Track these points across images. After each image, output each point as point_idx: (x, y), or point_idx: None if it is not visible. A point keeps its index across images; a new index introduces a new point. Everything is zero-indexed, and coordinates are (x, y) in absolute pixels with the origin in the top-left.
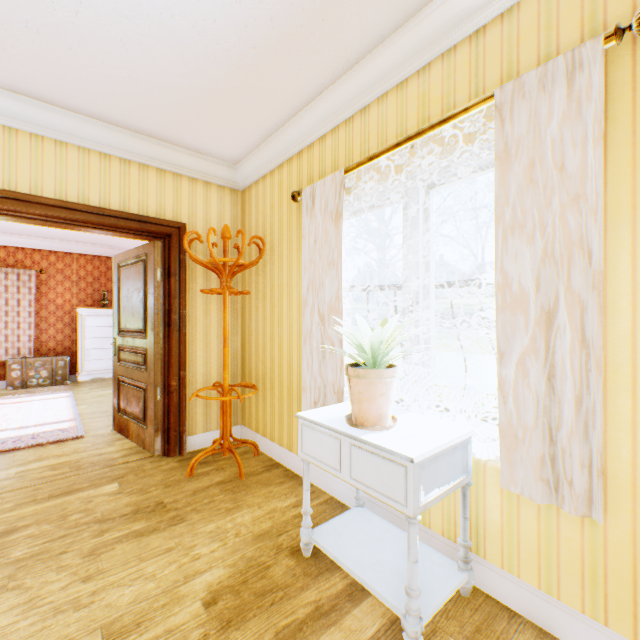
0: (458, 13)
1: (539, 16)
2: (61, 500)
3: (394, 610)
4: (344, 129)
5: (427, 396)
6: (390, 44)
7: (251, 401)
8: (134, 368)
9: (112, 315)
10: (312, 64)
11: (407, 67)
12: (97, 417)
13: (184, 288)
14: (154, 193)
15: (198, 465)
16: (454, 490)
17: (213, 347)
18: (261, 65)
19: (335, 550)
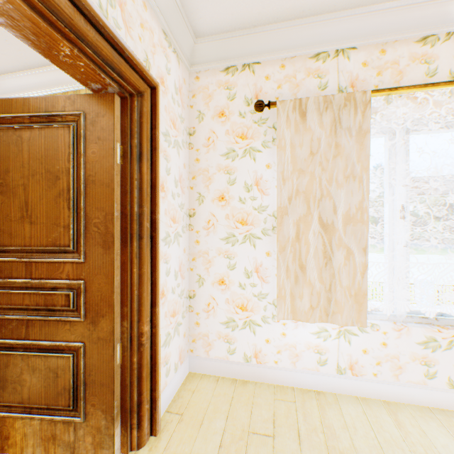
0: (11, 88)
1: None
2: None
3: None
4: None
5: None
6: None
7: None
8: None
9: None
10: None
11: None
12: None
13: None
14: None
15: None
16: None
17: None
18: None
19: None
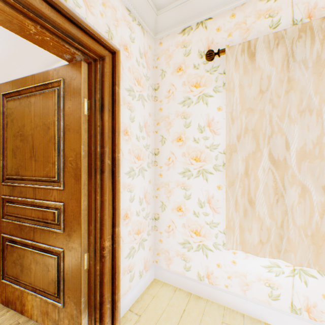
0: None
1: None
2: None
3: None
4: None
5: None
6: None
7: None
8: None
9: None
10: (11, 73)
11: None
12: None
13: None
14: None
15: None
16: None
17: None
18: None
19: None
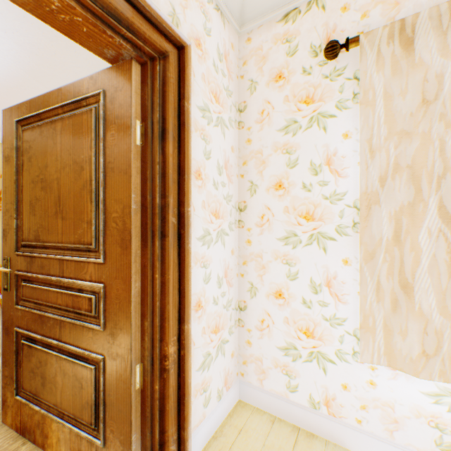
0: None
1: None
2: None
3: None
4: None
5: None
6: None
7: None
8: None
9: None
10: None
11: None
12: None
13: None
14: None
15: None
16: None
17: None
18: (2, 95)
19: None
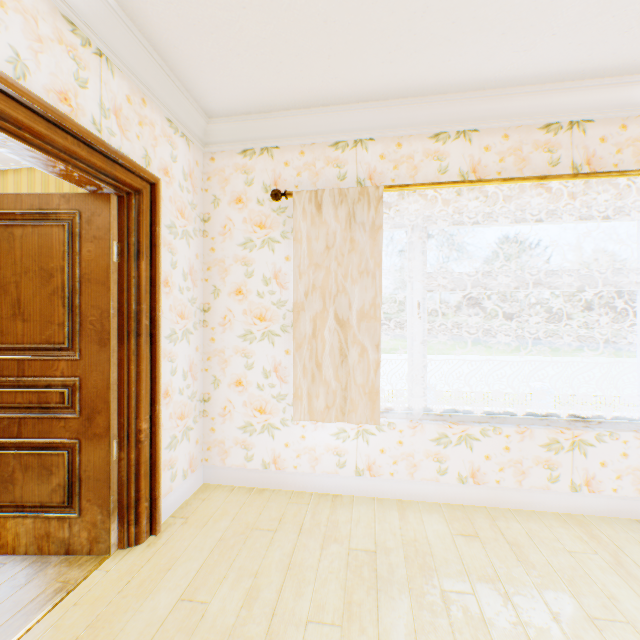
0: None
1: (29, 181)
2: None
3: None
4: None
5: None
6: None
7: None
8: None
9: None
10: None
11: None
12: None
13: None
14: None
15: None
16: None
17: None
18: None
19: None
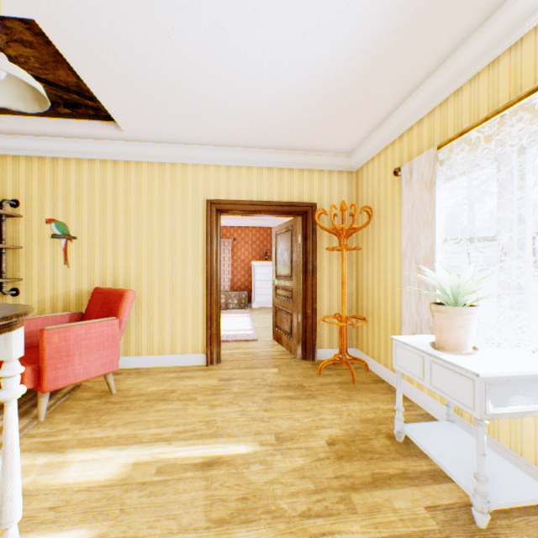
0: None
1: None
2: (250, 370)
3: (465, 490)
4: (438, 111)
5: (522, 338)
6: (478, 35)
7: (362, 330)
8: (284, 300)
9: (270, 266)
10: (407, 72)
11: (497, 48)
12: (263, 330)
13: (315, 247)
14: (296, 186)
15: (324, 369)
16: (533, 415)
17: (334, 288)
18: (366, 87)
19: (420, 440)
